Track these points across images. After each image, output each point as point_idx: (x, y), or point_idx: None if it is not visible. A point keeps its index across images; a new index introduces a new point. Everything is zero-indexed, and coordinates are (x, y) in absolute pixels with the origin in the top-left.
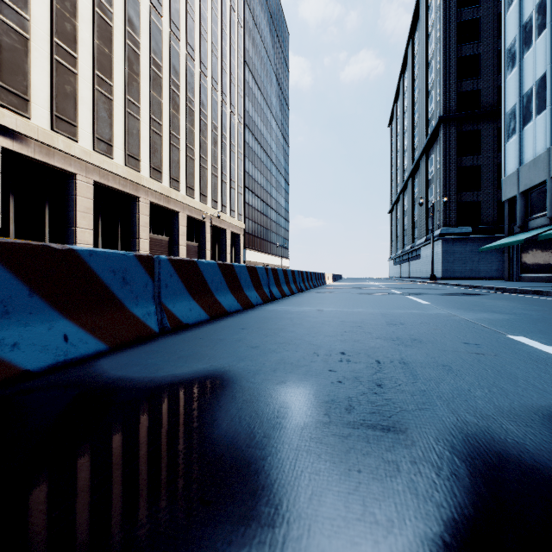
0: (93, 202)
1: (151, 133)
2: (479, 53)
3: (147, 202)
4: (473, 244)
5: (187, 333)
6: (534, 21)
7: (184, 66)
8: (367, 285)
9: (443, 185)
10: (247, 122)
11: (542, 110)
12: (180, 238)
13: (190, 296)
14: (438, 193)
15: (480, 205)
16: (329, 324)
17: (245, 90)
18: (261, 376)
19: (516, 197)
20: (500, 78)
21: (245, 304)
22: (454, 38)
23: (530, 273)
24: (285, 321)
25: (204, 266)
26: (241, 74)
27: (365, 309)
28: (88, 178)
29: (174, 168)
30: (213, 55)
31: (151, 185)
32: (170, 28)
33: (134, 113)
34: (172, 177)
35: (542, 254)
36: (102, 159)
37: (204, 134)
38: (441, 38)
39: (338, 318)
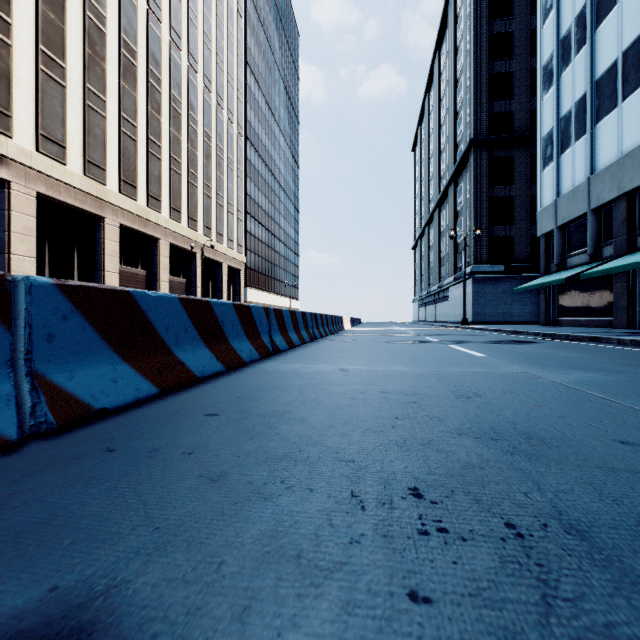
0: (37, 221)
1: (121, 135)
2: (512, 71)
3: (115, 224)
4: (506, 284)
5: (92, 432)
6: (573, 36)
7: (167, 56)
8: (394, 331)
9: (474, 216)
10: (248, 134)
11: (582, 135)
12: (162, 272)
13: (115, 355)
14: (468, 226)
15: (513, 241)
16: (365, 399)
17: (246, 95)
18: None
19: (552, 232)
20: (533, 101)
21: (230, 363)
22: (486, 52)
23: (567, 317)
24: (291, 393)
25: (151, 301)
26: (242, 75)
27: (407, 366)
28: (28, 187)
29: (154, 183)
30: (205, 47)
31: (121, 203)
32: (148, 5)
33: (98, 107)
34: (151, 194)
35: (580, 296)
36: (49, 165)
37: (194, 144)
38: (471, 51)
39: (375, 385)
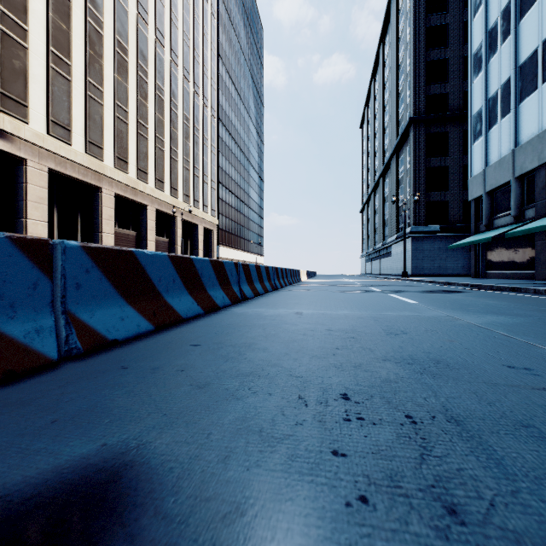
0: (48, 191)
1: (116, 120)
2: (447, 58)
3: (111, 193)
4: (441, 242)
5: (108, 356)
6: (499, 28)
7: (153, 52)
8: (343, 282)
9: (413, 184)
10: (220, 116)
11: (507, 113)
12: (149, 233)
13: (122, 299)
14: (408, 192)
15: (447, 205)
16: (314, 335)
17: (219, 83)
18: (194, 484)
19: (482, 197)
20: (465, 84)
21: (208, 307)
22: (424, 42)
23: (495, 270)
24: (256, 330)
25: (148, 258)
26: (215, 66)
27: (350, 311)
28: (41, 164)
29: (142, 159)
30: (185, 44)
31: (116, 176)
32: (137, 11)
33: (97, 97)
34: (140, 168)
35: (506, 252)
36: (58, 145)
37: (175, 126)
38: (411, 41)
39: (323, 325)
